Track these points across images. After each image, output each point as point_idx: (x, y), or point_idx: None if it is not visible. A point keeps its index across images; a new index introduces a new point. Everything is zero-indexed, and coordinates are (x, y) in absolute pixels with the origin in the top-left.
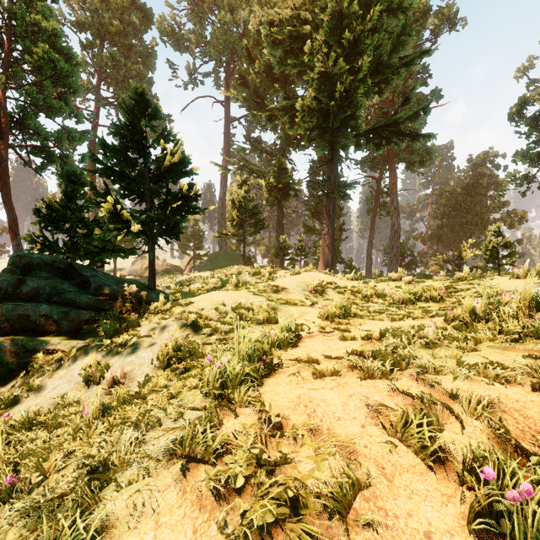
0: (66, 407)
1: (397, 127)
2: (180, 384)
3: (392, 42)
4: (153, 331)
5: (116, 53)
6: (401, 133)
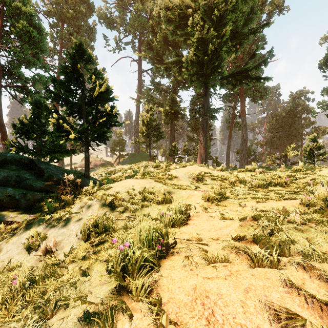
0: (10, 270)
1: (247, 73)
2: (93, 256)
3: (244, 18)
4: (82, 208)
5: (71, 30)
6: (249, 77)
